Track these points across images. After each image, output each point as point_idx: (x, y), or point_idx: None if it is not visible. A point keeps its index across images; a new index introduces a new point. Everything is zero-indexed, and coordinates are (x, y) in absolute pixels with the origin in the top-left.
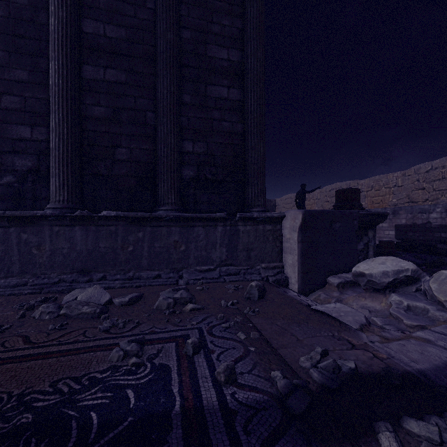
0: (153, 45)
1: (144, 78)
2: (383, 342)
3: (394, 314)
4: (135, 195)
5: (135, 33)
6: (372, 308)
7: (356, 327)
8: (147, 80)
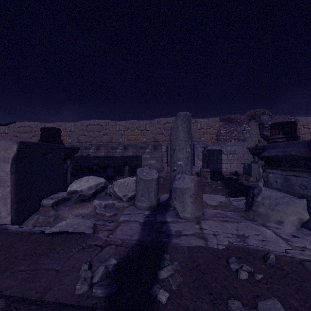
0: None
1: None
2: (111, 233)
3: (100, 212)
4: None
5: None
6: (83, 213)
7: (91, 231)
8: None
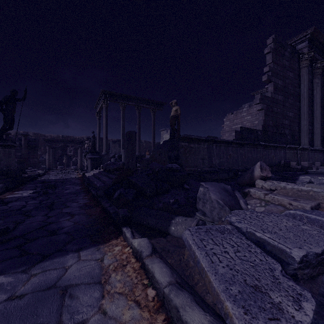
0: (323, 103)
1: (322, 113)
2: None
3: None
4: (321, 145)
5: (321, 100)
6: None
7: None
8: (322, 113)
